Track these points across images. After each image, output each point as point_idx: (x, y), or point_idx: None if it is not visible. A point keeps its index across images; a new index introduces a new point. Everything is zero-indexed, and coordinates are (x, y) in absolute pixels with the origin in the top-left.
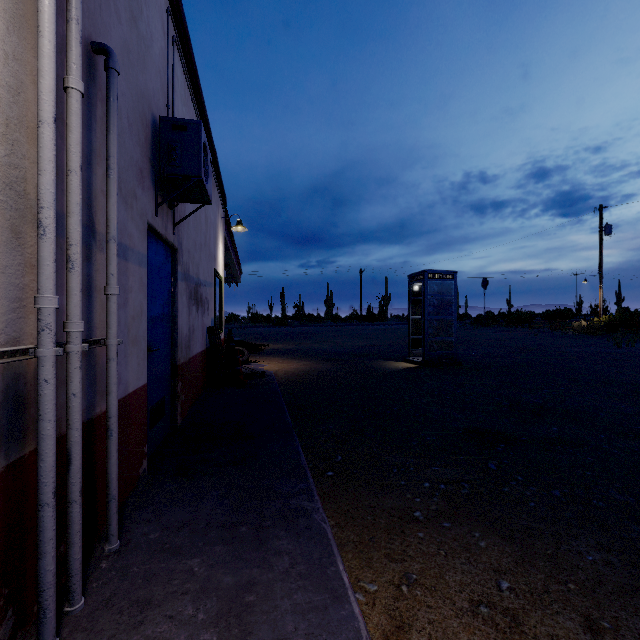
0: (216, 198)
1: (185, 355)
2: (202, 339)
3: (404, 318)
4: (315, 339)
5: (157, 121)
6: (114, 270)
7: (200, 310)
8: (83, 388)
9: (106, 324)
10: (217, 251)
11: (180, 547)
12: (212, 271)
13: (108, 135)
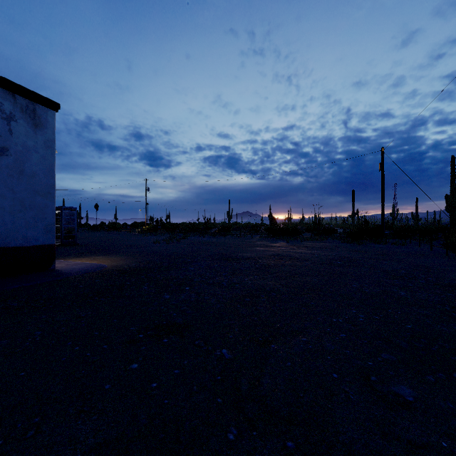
0: None
1: None
2: None
3: None
4: None
5: None
6: None
7: None
8: None
9: None
10: None
11: None
12: None
13: None
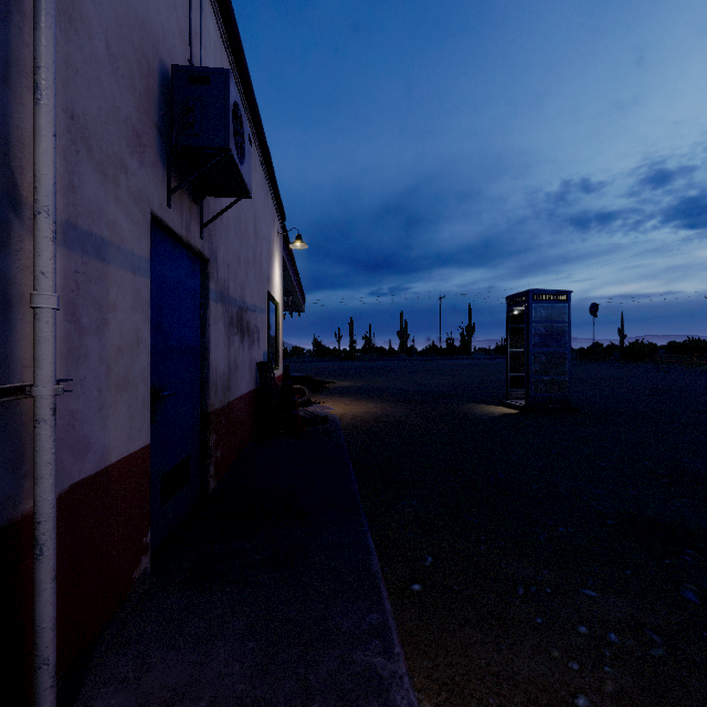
0: (270, 208)
1: (222, 398)
2: (250, 377)
3: (491, 351)
4: (388, 375)
5: (171, 75)
6: (47, 265)
7: (246, 341)
8: None
9: (33, 359)
10: (272, 272)
11: None
12: (265, 294)
13: (35, 30)
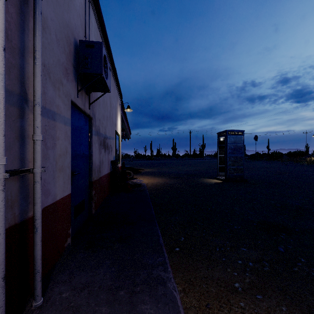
0: (116, 94)
1: (97, 176)
2: (108, 167)
3: (212, 156)
4: (167, 166)
5: (78, 43)
6: (38, 124)
7: (107, 151)
8: (16, 201)
9: (33, 159)
10: (117, 121)
11: (80, 306)
12: (114, 131)
13: (34, 36)
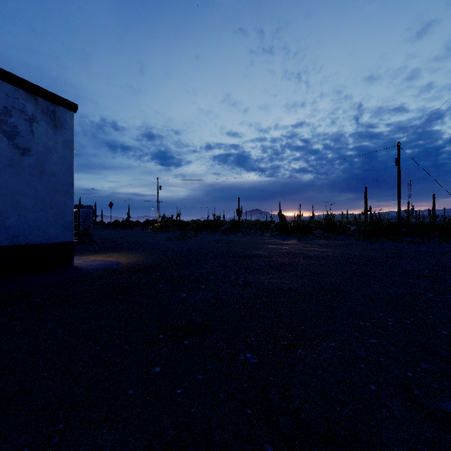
0: None
1: None
2: None
3: None
4: None
5: None
6: None
7: None
8: None
9: None
10: None
11: None
12: None
13: None
